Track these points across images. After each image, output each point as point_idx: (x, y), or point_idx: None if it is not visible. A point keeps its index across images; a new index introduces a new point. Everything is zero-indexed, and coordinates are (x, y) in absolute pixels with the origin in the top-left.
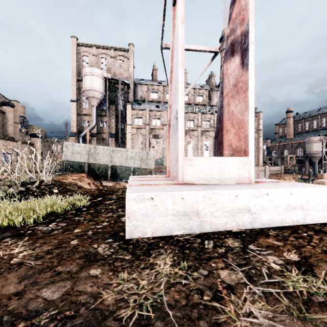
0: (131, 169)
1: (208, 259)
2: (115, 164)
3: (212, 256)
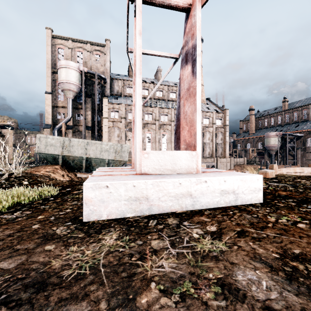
0: (106, 161)
1: (147, 233)
2: (89, 156)
3: (151, 231)
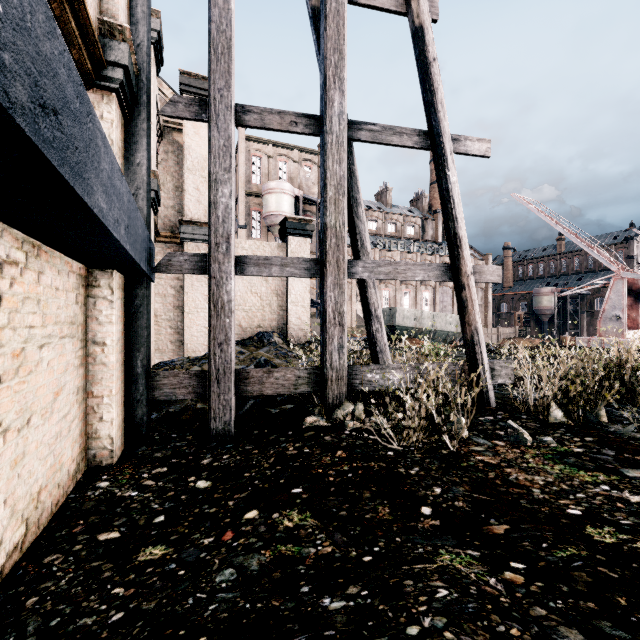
0: (449, 333)
1: None
2: (436, 328)
3: None
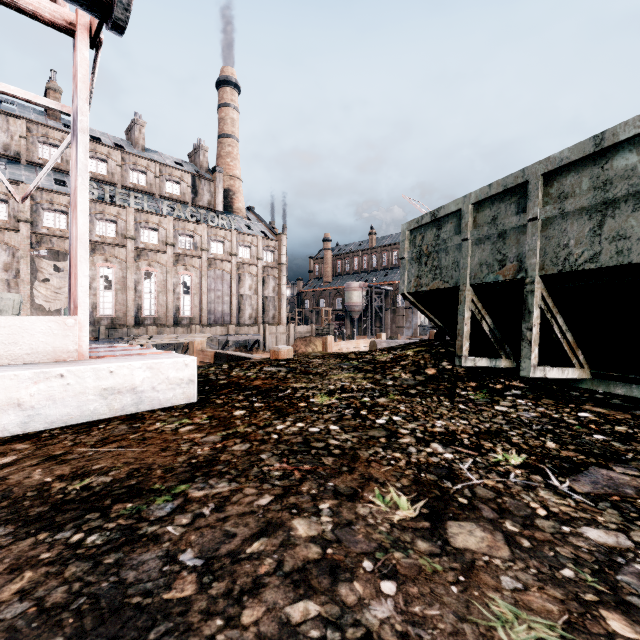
0: None
1: None
2: None
3: None
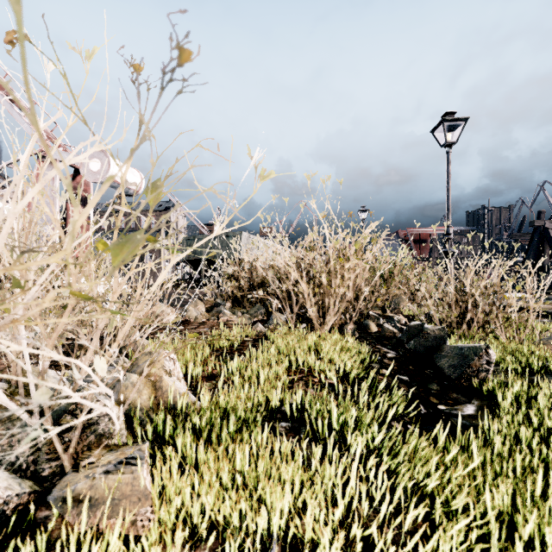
0: None
1: None
2: None
3: None
